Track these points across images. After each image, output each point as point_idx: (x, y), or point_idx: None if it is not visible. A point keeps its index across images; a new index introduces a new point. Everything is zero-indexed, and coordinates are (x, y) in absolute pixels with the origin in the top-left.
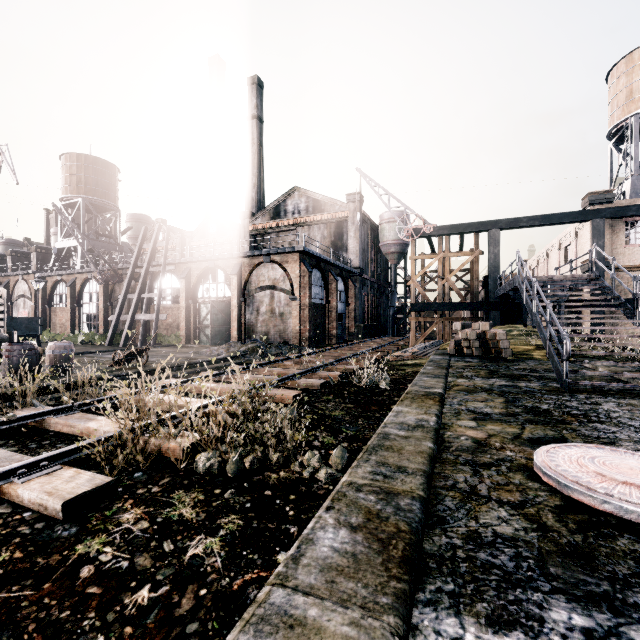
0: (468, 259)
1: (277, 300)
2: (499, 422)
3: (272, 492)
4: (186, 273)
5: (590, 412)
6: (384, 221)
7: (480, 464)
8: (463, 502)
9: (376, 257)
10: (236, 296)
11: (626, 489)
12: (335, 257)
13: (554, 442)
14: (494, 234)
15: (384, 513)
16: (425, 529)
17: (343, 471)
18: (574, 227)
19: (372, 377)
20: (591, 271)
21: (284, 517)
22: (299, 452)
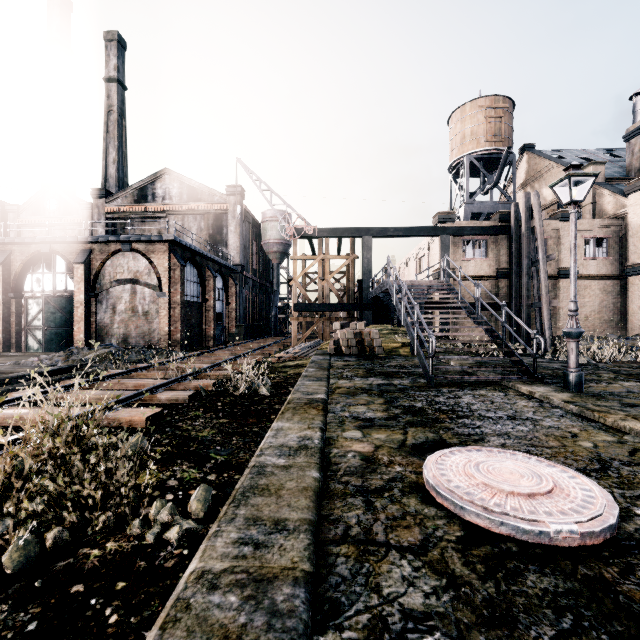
0: (345, 262)
1: (140, 296)
2: (383, 428)
3: (86, 585)
4: (4, 257)
5: (456, 407)
6: (266, 219)
7: (372, 491)
8: (359, 562)
9: (258, 255)
10: (82, 290)
11: (516, 501)
12: (214, 252)
13: (436, 446)
14: (367, 240)
15: (250, 632)
16: (313, 636)
17: (206, 519)
18: (427, 241)
19: (251, 383)
20: (443, 278)
21: (99, 632)
22: (144, 502)
